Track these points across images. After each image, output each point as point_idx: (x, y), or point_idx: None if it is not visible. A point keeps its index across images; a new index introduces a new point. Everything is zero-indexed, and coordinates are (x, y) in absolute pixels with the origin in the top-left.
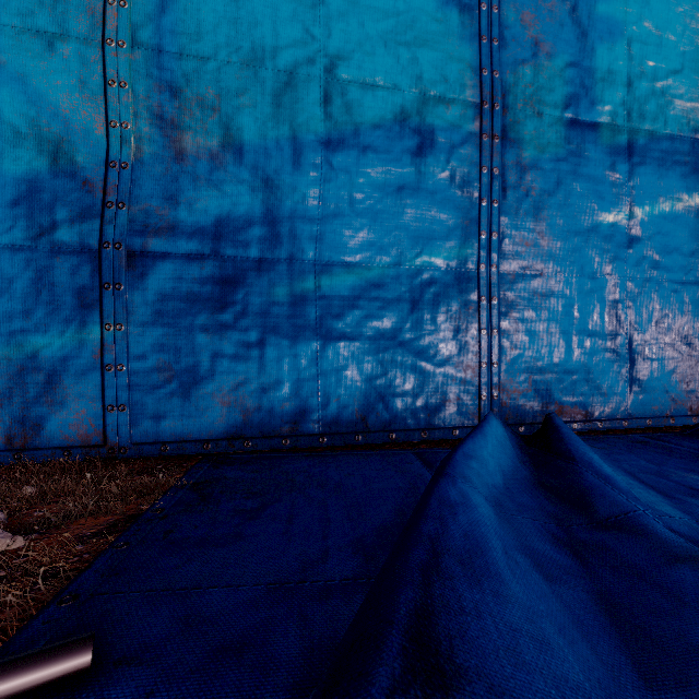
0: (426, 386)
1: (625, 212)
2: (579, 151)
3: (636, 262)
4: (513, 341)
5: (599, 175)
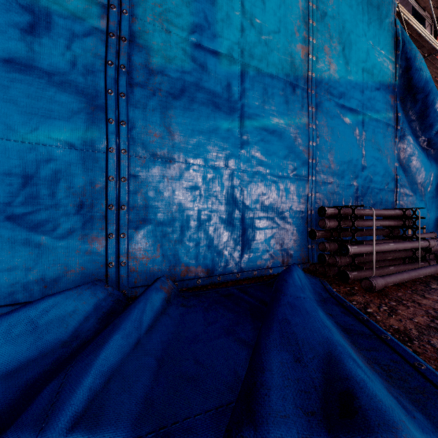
0: (43, 258)
1: (239, 122)
2: (203, 69)
3: (247, 159)
4: (143, 215)
5: (219, 91)
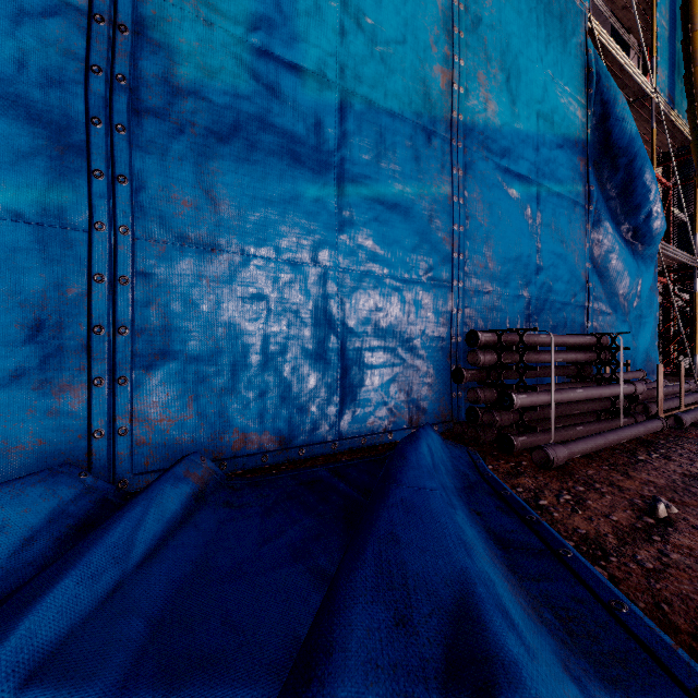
0: None
1: (336, 187)
2: (272, 94)
3: (350, 251)
4: (161, 345)
5: (301, 133)
